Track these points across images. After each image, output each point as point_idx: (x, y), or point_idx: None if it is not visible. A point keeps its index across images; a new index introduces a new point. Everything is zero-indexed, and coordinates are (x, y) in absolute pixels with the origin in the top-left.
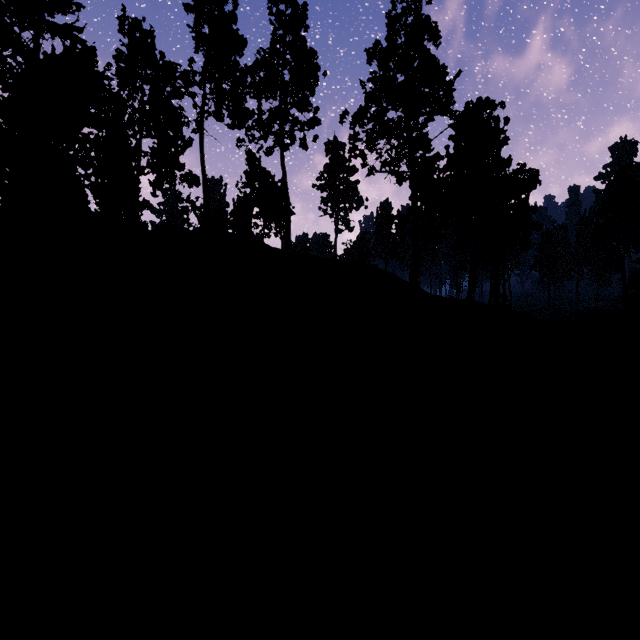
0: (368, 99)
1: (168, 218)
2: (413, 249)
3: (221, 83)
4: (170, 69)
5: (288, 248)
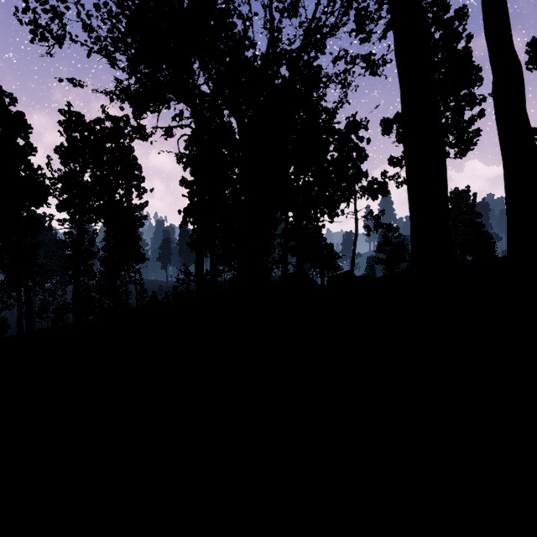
0: None
1: None
2: None
3: None
4: None
5: None
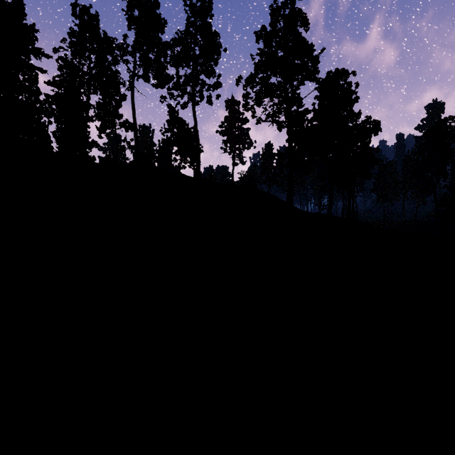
0: (257, 68)
1: (109, 154)
2: (289, 178)
3: (147, 53)
4: (109, 42)
5: (198, 176)
